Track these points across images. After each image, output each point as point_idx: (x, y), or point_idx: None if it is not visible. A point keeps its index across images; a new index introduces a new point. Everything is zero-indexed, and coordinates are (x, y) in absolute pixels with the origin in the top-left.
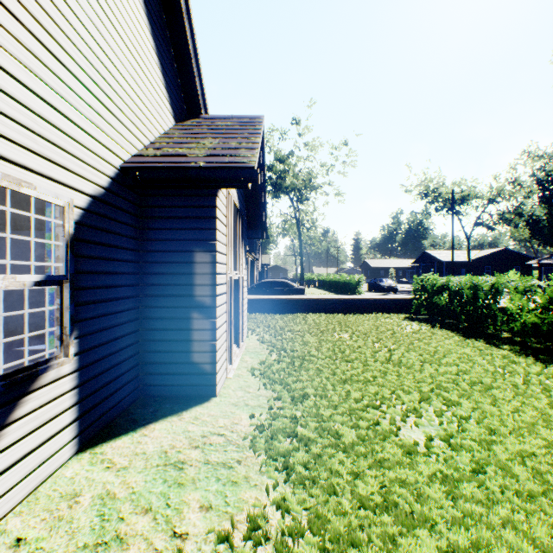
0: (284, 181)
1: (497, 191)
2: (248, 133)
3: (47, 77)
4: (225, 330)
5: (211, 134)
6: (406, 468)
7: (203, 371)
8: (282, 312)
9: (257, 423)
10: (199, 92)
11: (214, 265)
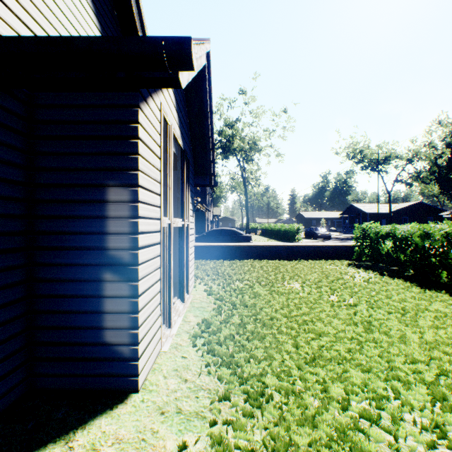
0: (232, 143)
1: (414, 153)
2: None
3: None
4: (157, 291)
5: None
6: None
7: (119, 355)
8: (230, 258)
9: None
10: (133, 8)
11: (135, 205)
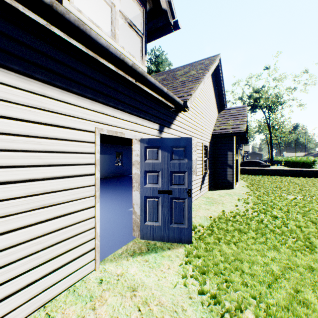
0: (258, 102)
1: None
2: (242, 116)
3: (206, 124)
4: (234, 173)
5: (230, 118)
6: (282, 198)
7: (230, 182)
8: (255, 175)
9: (246, 192)
10: (224, 102)
11: (233, 155)
